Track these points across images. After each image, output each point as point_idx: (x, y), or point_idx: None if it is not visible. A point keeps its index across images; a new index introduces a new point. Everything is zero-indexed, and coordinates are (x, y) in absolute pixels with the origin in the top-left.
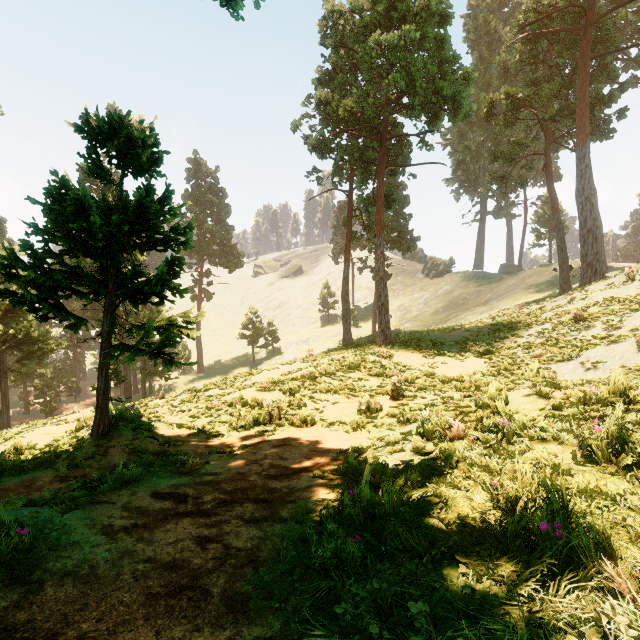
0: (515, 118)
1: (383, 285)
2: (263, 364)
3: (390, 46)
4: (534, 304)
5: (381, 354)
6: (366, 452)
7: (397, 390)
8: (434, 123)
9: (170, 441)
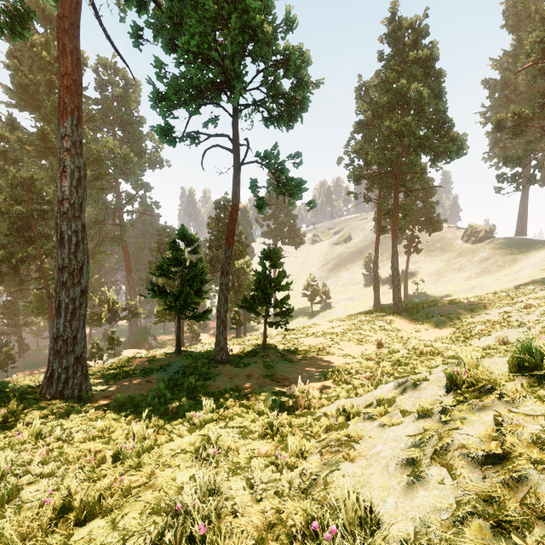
0: (527, 126)
1: (396, 273)
2: (319, 316)
3: (395, 130)
4: (531, 284)
5: (386, 321)
6: (350, 364)
7: (379, 343)
8: (436, 160)
9: (284, 354)
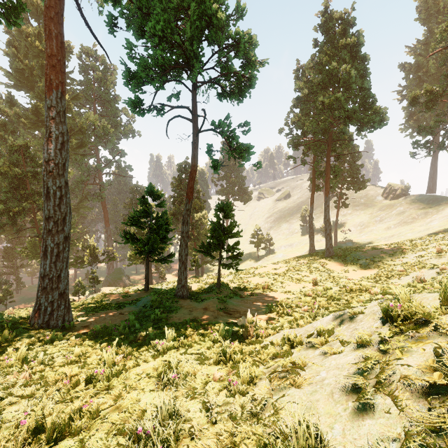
0: (437, 101)
1: (328, 224)
2: (263, 259)
3: (328, 105)
4: (441, 233)
5: (320, 264)
6: (290, 299)
7: (315, 282)
8: (361, 130)
9: (235, 291)
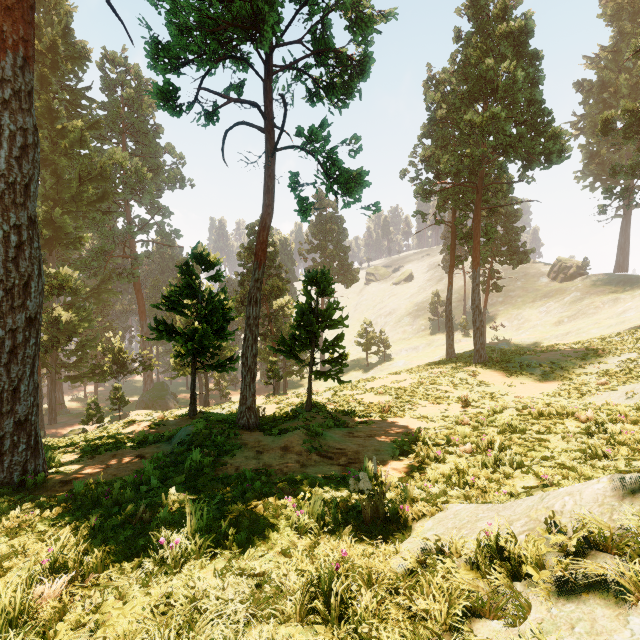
0: None
1: (478, 312)
2: (375, 369)
3: (479, 125)
4: None
5: (468, 373)
6: (430, 429)
7: (465, 401)
8: (529, 167)
9: (336, 416)
